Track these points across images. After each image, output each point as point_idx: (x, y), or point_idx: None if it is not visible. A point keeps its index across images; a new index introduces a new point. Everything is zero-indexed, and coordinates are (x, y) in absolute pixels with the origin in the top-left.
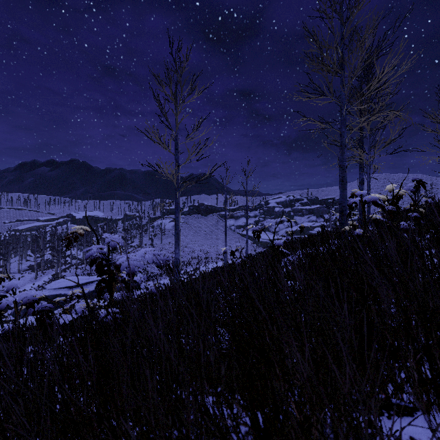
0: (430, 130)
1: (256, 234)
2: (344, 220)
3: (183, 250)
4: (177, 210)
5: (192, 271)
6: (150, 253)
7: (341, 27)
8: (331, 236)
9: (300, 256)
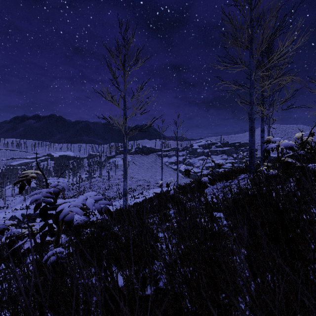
0: (315, 92)
1: (187, 172)
2: (252, 159)
3: (131, 180)
4: (125, 152)
5: (138, 195)
6: (92, 198)
7: (250, 12)
8: (241, 171)
9: (219, 187)
